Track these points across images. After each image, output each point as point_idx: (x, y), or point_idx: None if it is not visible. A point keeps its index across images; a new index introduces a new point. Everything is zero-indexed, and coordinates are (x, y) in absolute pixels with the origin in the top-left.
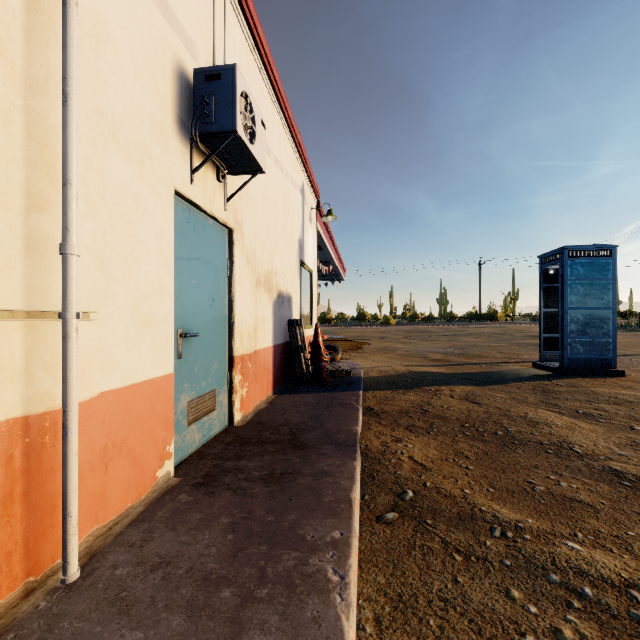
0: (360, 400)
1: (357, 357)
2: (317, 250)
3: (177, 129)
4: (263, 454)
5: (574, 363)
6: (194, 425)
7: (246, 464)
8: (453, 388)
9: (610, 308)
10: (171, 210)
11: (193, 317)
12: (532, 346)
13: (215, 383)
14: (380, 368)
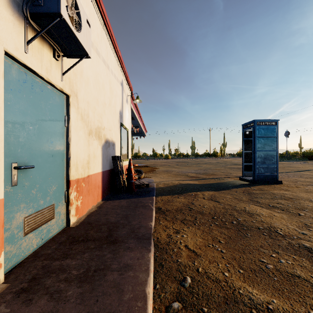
0: (154, 203)
1: (152, 176)
2: (131, 119)
3: (8, 3)
4: (85, 251)
5: (259, 178)
6: (31, 233)
7: (69, 263)
8: (204, 193)
9: (275, 150)
10: (0, 66)
11: (30, 154)
12: (236, 169)
13: (53, 200)
14: (164, 182)
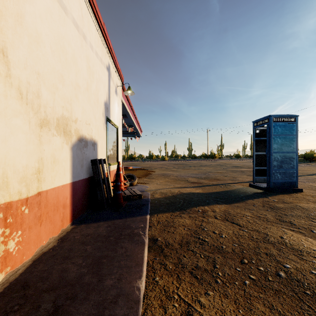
0: (146, 228)
1: (147, 181)
2: (124, 117)
3: None
4: None
5: (276, 185)
6: None
7: None
8: (213, 208)
9: (294, 152)
10: None
11: None
12: (239, 172)
13: None
14: (161, 190)
